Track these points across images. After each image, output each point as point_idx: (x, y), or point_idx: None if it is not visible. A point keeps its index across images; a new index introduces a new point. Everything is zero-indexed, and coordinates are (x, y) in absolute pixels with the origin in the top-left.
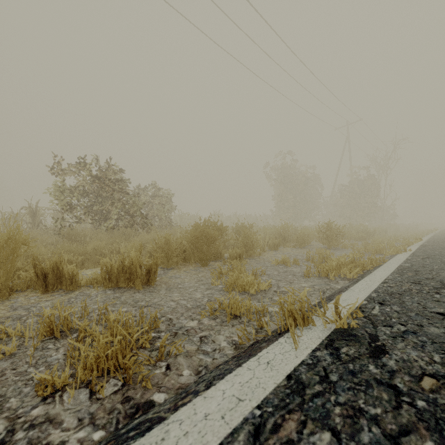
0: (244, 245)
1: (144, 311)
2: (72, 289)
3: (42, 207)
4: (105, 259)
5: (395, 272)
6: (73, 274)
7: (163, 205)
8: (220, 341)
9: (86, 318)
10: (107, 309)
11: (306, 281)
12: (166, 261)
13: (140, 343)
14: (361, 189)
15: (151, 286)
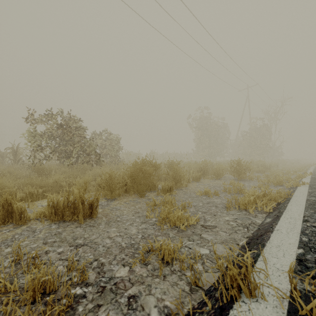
0: (174, 178)
1: (79, 252)
2: (21, 223)
3: (22, 147)
4: (52, 196)
5: (307, 207)
6: (22, 210)
7: (113, 146)
8: (150, 306)
9: (18, 263)
10: (37, 255)
11: (228, 213)
12: (110, 193)
13: (56, 314)
14: (258, 134)
15: (93, 219)
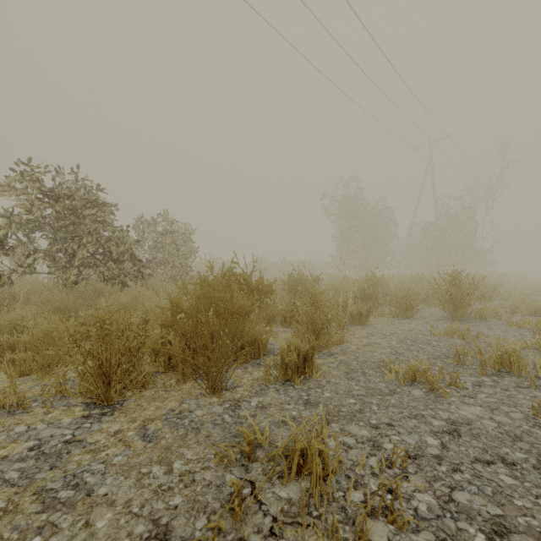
0: (310, 322)
1: None
2: None
3: None
4: None
5: None
6: None
7: (177, 246)
8: None
9: None
10: None
11: None
12: (101, 387)
13: None
14: (452, 226)
15: None
